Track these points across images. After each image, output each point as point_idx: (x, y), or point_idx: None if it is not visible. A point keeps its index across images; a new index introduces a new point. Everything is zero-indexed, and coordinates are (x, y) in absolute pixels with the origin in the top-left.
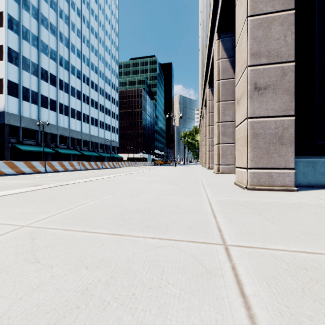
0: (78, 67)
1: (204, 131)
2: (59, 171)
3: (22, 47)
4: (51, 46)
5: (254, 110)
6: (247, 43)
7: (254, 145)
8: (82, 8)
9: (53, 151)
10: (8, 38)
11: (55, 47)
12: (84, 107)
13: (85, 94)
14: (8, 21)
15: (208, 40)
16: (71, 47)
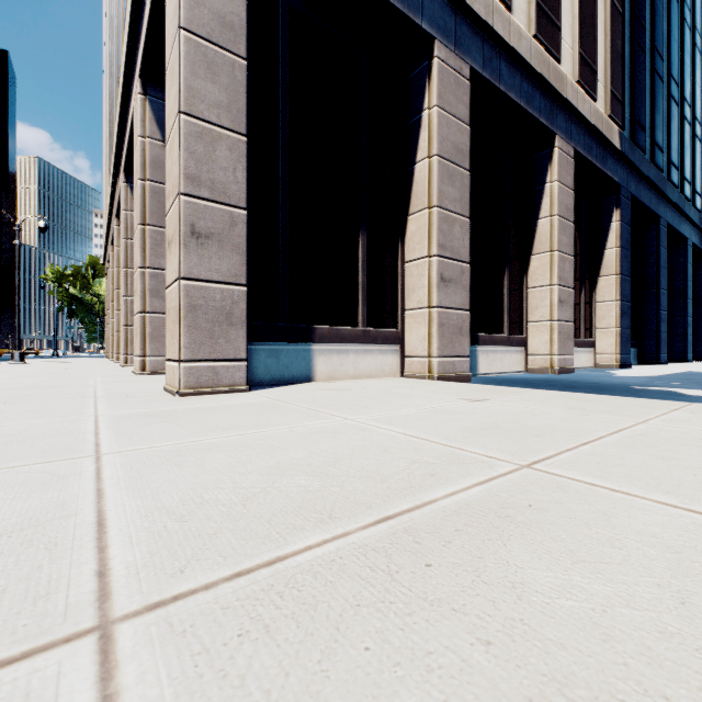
0: None
1: (117, 278)
2: None
3: None
4: None
5: (191, 268)
6: (180, 156)
7: (191, 323)
8: None
9: None
10: None
11: None
12: None
13: None
14: None
15: (122, 78)
16: None
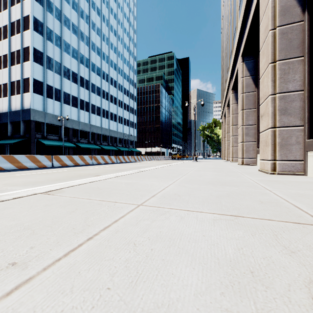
0: (98, 65)
1: (232, 120)
2: (65, 166)
3: (46, 48)
4: (73, 45)
5: None
6: None
7: None
8: (102, 8)
9: (74, 145)
10: (33, 39)
11: (76, 46)
12: (103, 103)
13: (104, 91)
14: (34, 23)
15: None
16: (91, 45)
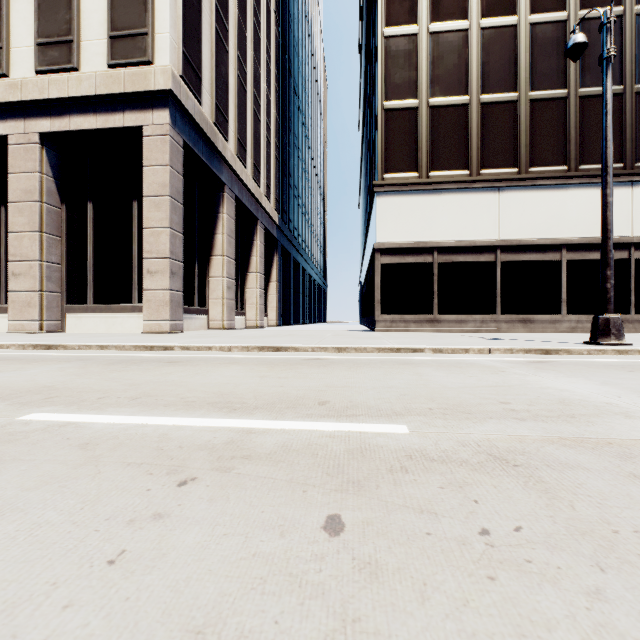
0: None
1: None
2: None
3: None
4: None
5: (171, 286)
6: (169, 244)
7: (171, 307)
8: None
9: None
10: None
11: None
12: None
13: None
14: None
15: None
16: None
